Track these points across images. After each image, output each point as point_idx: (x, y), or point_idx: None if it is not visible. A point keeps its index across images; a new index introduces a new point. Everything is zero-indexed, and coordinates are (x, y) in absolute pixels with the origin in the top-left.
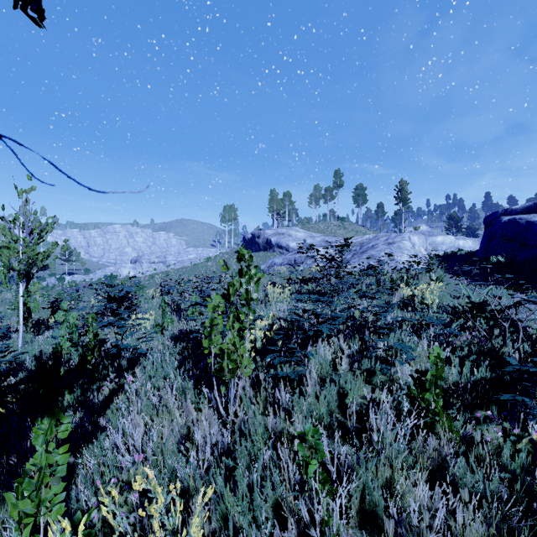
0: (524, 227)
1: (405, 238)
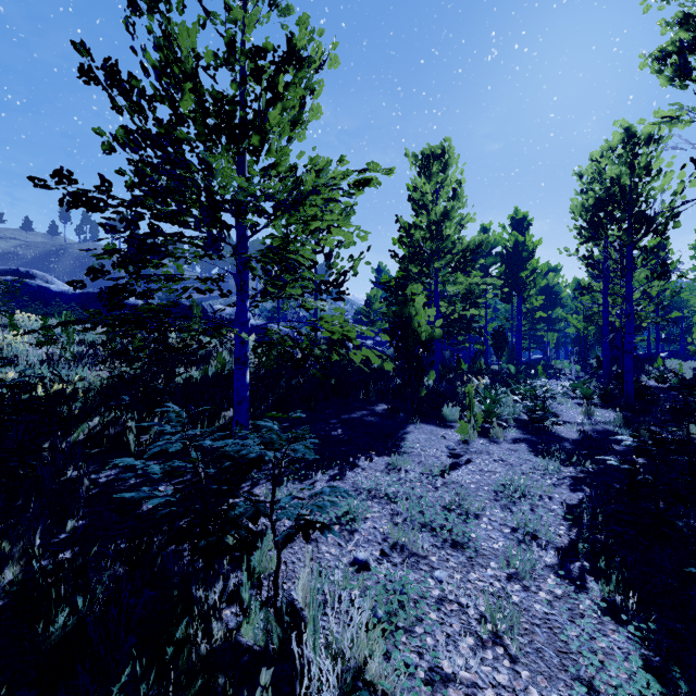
0: (40, 290)
1: None
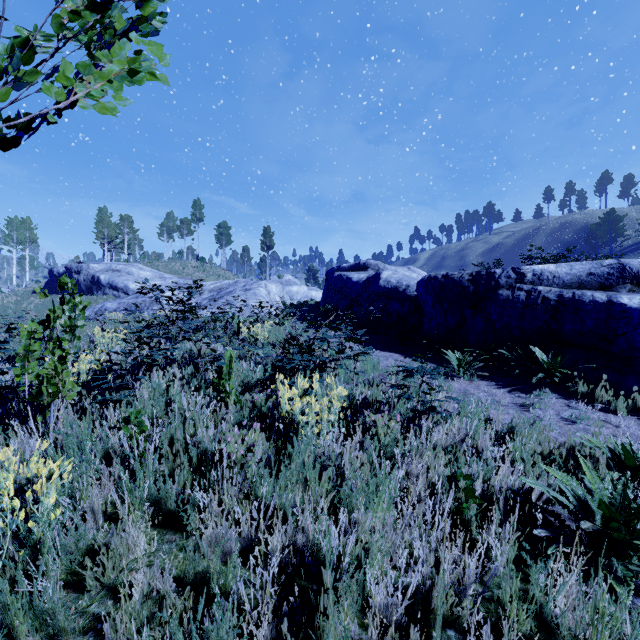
0: (345, 282)
1: (262, 285)
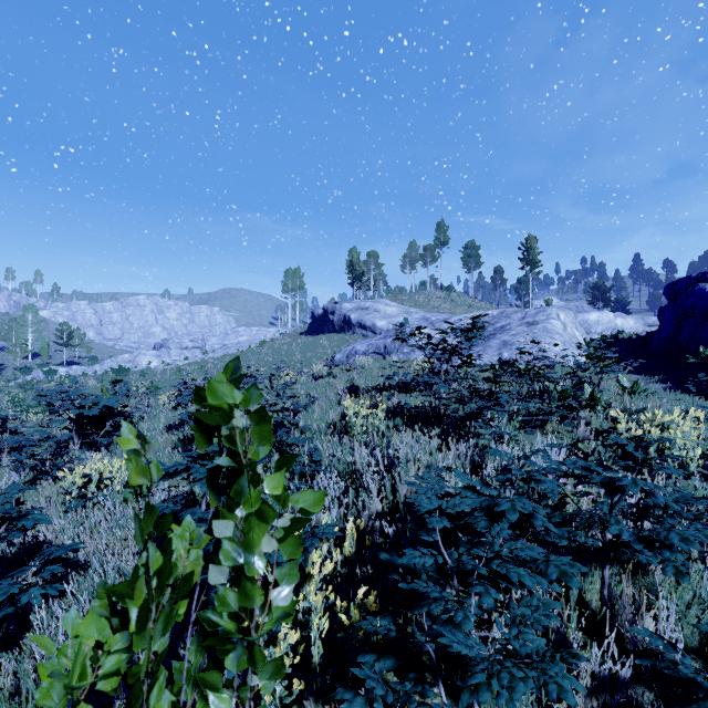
0: None
1: (552, 316)
